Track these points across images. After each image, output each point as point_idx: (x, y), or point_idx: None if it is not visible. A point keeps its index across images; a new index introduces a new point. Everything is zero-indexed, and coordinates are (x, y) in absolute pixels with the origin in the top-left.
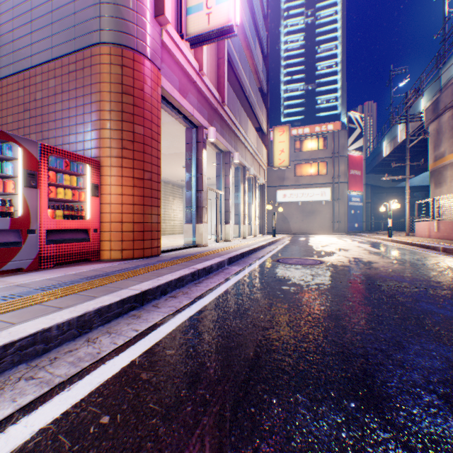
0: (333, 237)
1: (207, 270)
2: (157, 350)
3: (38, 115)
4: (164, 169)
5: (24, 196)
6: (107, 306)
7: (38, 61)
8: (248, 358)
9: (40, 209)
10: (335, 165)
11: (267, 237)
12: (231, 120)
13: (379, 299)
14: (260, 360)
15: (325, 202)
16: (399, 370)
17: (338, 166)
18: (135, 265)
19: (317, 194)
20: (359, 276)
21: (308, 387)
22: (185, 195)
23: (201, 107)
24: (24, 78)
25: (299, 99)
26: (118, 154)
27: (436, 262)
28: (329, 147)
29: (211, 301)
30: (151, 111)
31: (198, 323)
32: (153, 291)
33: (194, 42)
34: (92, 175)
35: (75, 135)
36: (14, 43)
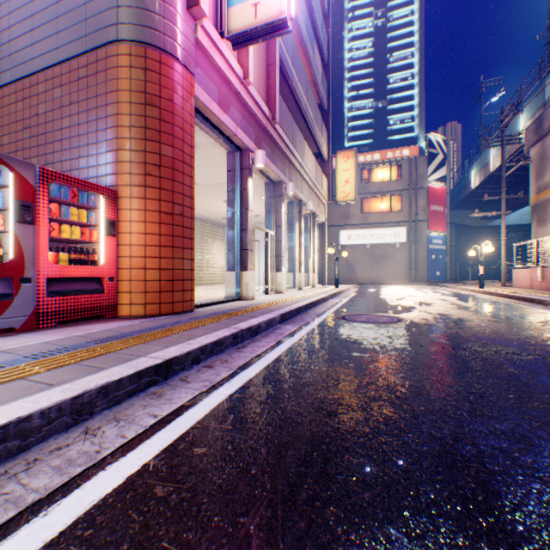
0: (410, 288)
1: (254, 331)
2: (181, 448)
3: (41, 134)
4: (201, 204)
5: (16, 234)
6: (116, 382)
7: (41, 65)
8: (311, 461)
9: (38, 252)
10: (412, 199)
11: (329, 288)
12: (284, 142)
13: (483, 371)
14: (328, 465)
15: (400, 245)
16: (535, 484)
17: (416, 201)
18: (161, 323)
19: (389, 235)
20: (451, 338)
21: (404, 513)
22: (227, 236)
23: (246, 125)
24: (23, 87)
25: (367, 119)
26: (140, 182)
27: (546, 320)
28: (404, 177)
29: (259, 372)
30: (182, 128)
31: (240, 406)
32: (182, 360)
33: (237, 41)
34: (107, 209)
35: (86, 158)
36: (11, 44)
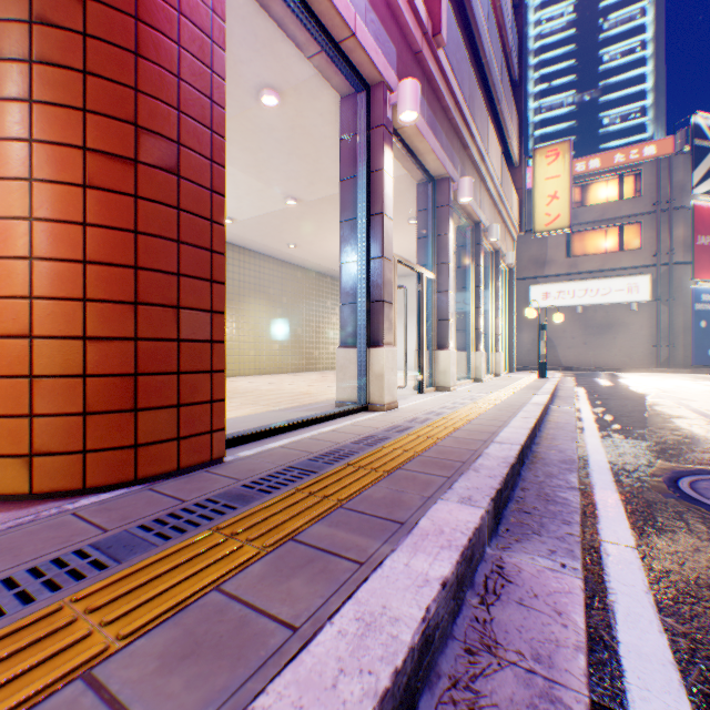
0: (674, 378)
1: (395, 709)
2: None
3: None
4: (311, 243)
5: None
6: None
7: None
8: None
9: None
10: (662, 227)
11: (528, 378)
12: (454, 99)
13: None
14: None
15: (638, 306)
16: None
17: (669, 230)
18: None
19: (618, 289)
20: None
21: None
22: None
23: (378, 27)
24: None
25: (565, 121)
26: (13, 46)
27: None
28: (646, 192)
29: None
30: None
31: None
32: None
33: None
34: None
35: None
36: None
